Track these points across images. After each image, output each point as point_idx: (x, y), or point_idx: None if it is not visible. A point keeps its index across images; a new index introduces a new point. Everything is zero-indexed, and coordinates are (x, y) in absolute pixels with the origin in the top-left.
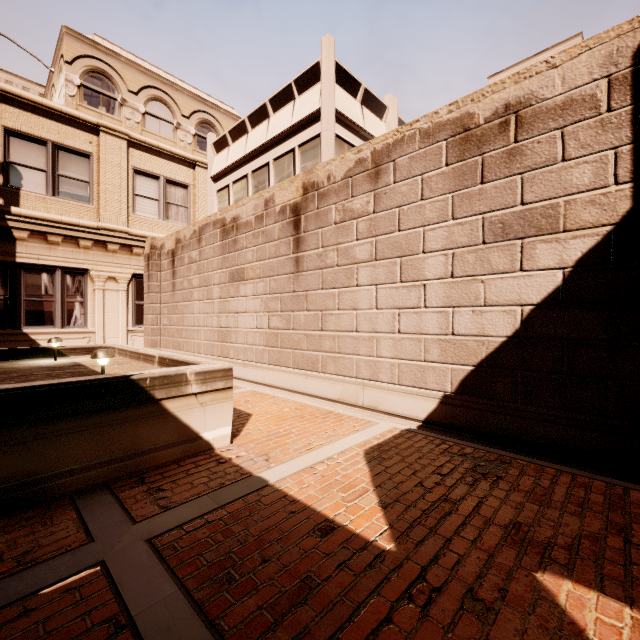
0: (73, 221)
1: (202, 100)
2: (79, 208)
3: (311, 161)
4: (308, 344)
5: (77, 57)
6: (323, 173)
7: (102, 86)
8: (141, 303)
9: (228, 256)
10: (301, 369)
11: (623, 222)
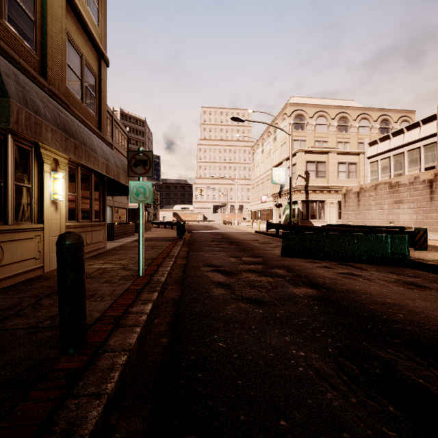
0: (322, 185)
1: (340, 107)
2: (322, 180)
3: (430, 152)
4: (436, 224)
5: (292, 113)
6: None
7: (300, 120)
8: (340, 211)
9: (393, 195)
10: (433, 232)
11: None
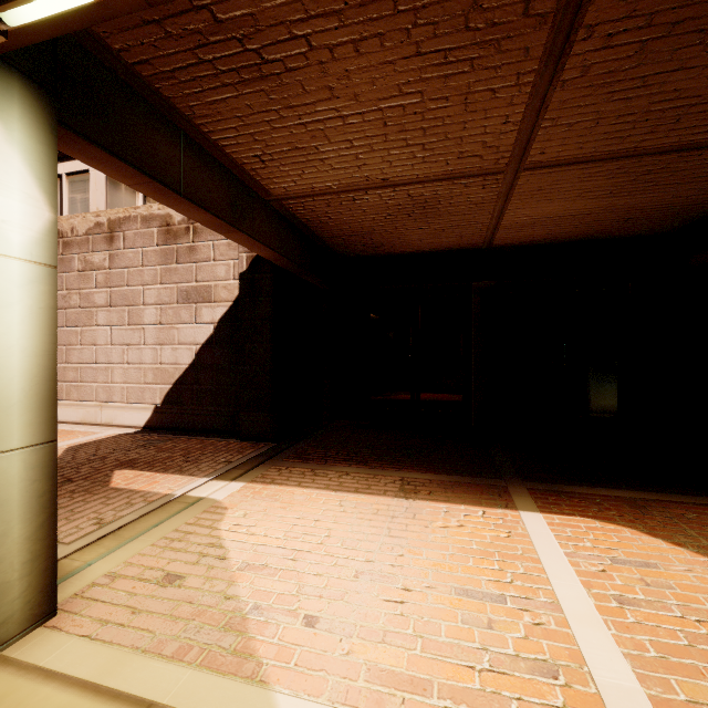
0: None
1: None
2: None
3: (81, 194)
4: None
5: None
6: (67, 225)
7: None
8: None
9: None
10: None
11: (236, 301)
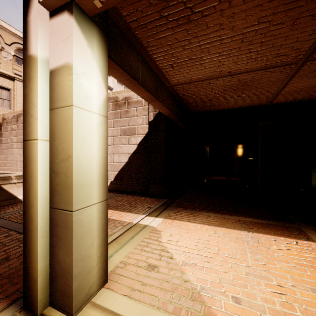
0: None
1: (19, 37)
2: None
3: None
4: None
5: None
6: None
7: None
8: None
9: None
10: None
11: (147, 134)
